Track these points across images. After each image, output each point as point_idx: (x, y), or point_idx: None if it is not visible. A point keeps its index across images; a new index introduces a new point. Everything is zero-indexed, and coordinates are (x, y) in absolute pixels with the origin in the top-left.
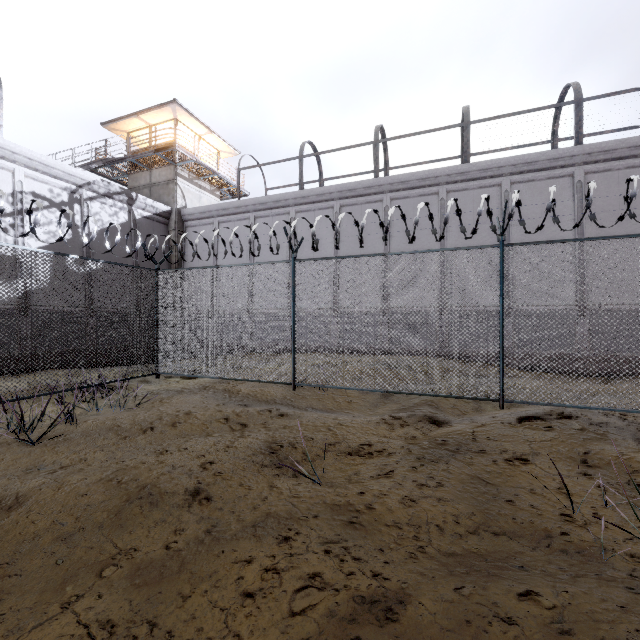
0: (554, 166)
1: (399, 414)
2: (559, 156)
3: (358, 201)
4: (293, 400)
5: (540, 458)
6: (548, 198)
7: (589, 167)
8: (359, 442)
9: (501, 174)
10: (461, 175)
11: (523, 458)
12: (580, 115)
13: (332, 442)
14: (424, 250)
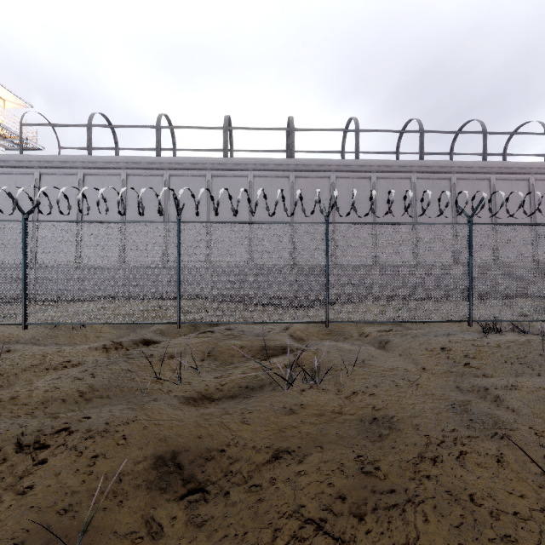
0: (278, 169)
1: (122, 340)
2: (281, 163)
3: (143, 173)
4: (41, 339)
5: (184, 355)
6: (275, 190)
7: (297, 173)
8: (62, 361)
9: (247, 169)
10: (221, 165)
11: (174, 356)
12: (293, 139)
13: (37, 364)
14: (130, 221)
